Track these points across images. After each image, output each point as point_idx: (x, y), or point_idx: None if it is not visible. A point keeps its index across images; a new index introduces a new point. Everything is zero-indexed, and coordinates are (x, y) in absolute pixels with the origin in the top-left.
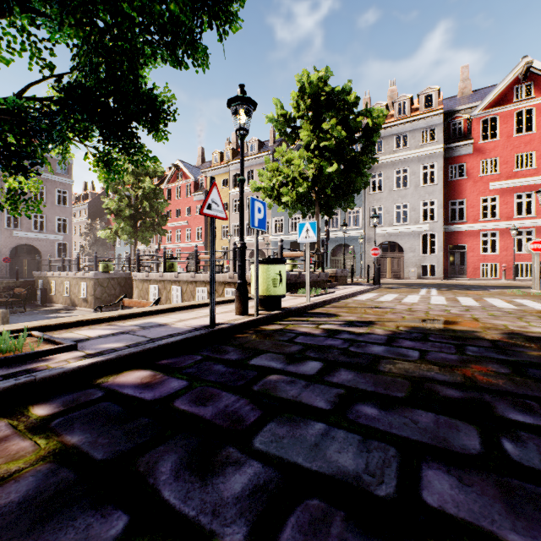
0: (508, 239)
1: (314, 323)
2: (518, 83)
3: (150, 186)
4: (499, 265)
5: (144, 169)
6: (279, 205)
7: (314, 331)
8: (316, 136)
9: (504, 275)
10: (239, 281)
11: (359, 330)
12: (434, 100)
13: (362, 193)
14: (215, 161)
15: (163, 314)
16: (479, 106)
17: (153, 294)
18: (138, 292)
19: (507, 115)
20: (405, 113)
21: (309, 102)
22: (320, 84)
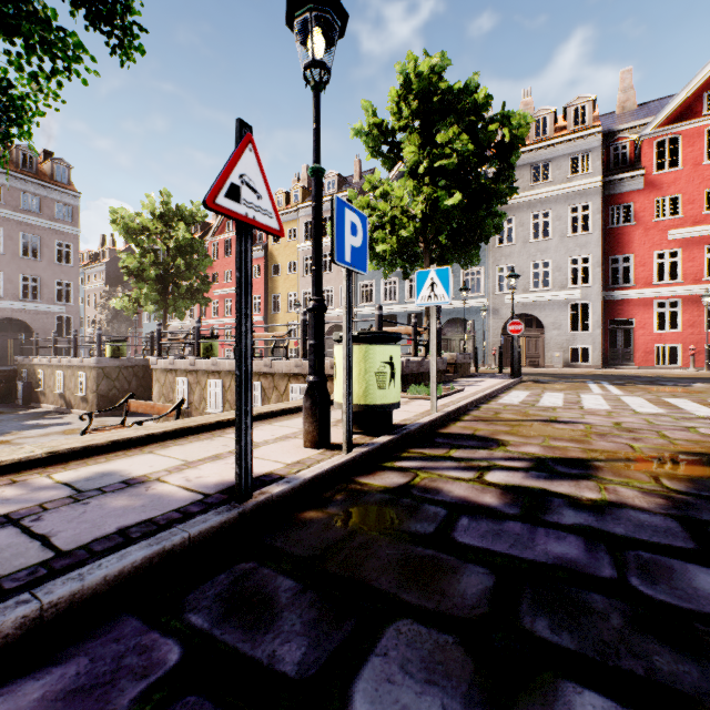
0: (695, 311)
1: (467, 465)
2: (709, 88)
3: (185, 235)
4: (681, 348)
5: (177, 212)
6: (370, 260)
7: (485, 497)
8: (427, 154)
9: (692, 361)
10: (311, 379)
11: (585, 493)
12: (588, 114)
13: (484, 246)
14: (279, 204)
15: (158, 443)
16: (653, 121)
17: (180, 391)
18: (158, 389)
19: (694, 134)
20: (546, 134)
21: (416, 105)
22: (433, 78)
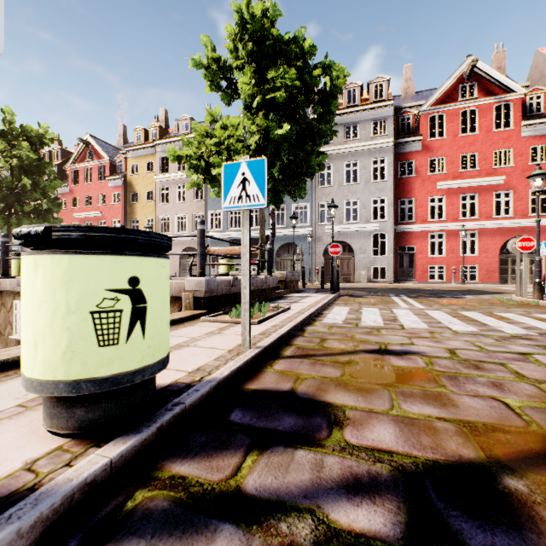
0: (454, 241)
1: None
2: (463, 82)
3: (29, 155)
4: (446, 268)
5: (22, 131)
6: (211, 187)
7: None
8: (260, 90)
9: (454, 278)
10: None
11: None
12: (385, 90)
13: (310, 186)
14: (138, 139)
15: None
16: (428, 101)
17: None
18: None
19: (453, 113)
20: (355, 102)
21: (251, 46)
22: (266, 24)
